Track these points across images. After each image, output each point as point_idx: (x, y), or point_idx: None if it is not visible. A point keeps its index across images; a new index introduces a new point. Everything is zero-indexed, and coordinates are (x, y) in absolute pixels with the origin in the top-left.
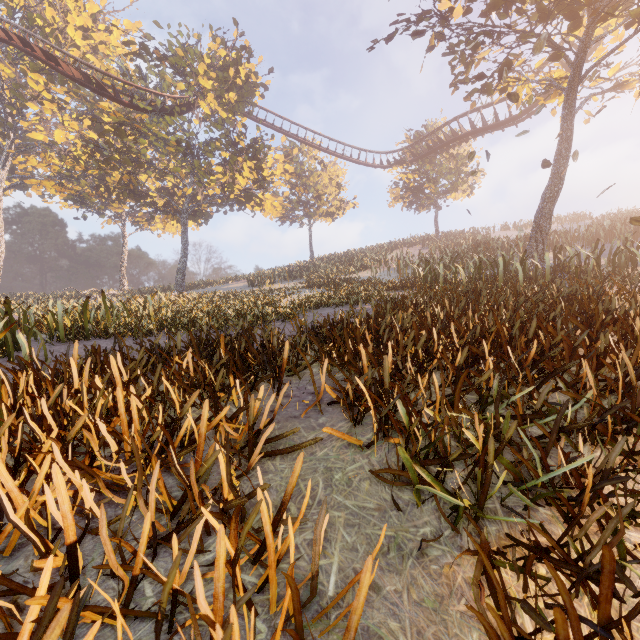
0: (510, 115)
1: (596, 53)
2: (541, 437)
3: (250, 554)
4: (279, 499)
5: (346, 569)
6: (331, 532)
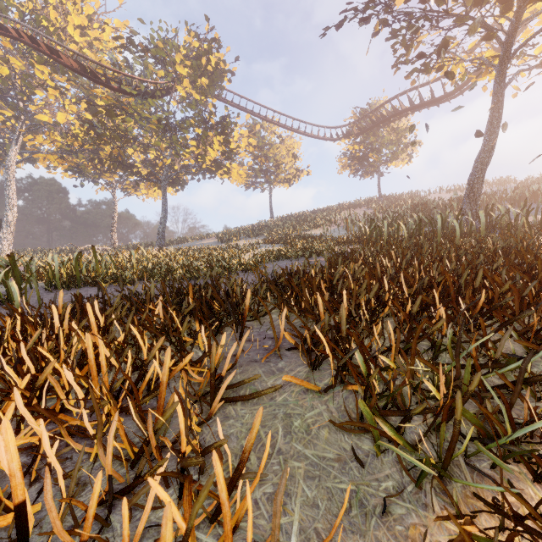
0: (444, 92)
1: (523, 35)
2: (500, 387)
3: (208, 511)
4: (239, 447)
5: (307, 529)
6: (291, 485)
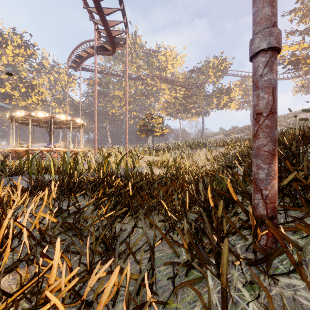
0: None
1: None
2: None
3: None
4: None
5: None
6: None
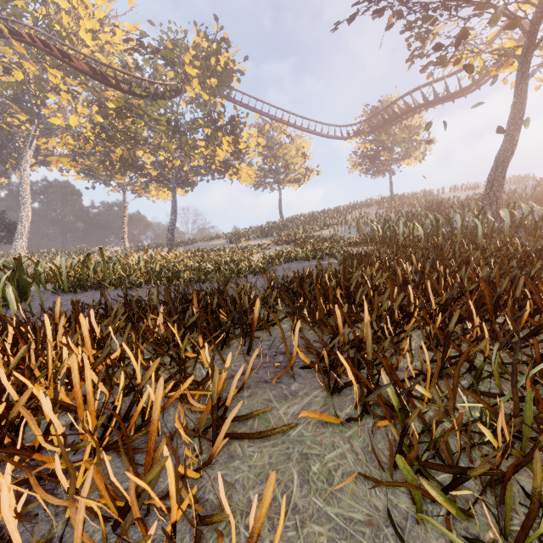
0: (460, 87)
1: None
2: None
3: None
4: (246, 500)
5: None
6: None
